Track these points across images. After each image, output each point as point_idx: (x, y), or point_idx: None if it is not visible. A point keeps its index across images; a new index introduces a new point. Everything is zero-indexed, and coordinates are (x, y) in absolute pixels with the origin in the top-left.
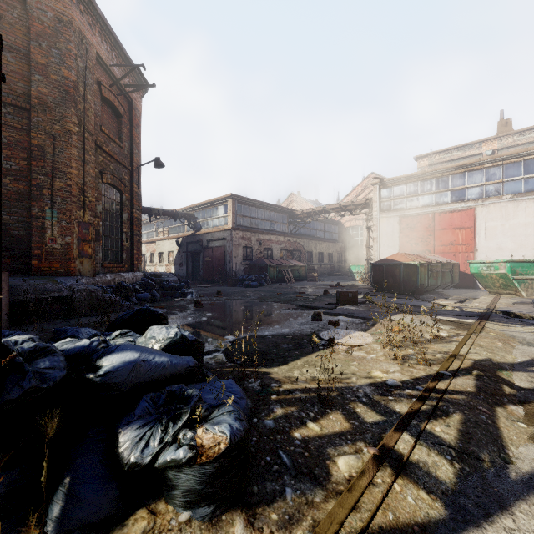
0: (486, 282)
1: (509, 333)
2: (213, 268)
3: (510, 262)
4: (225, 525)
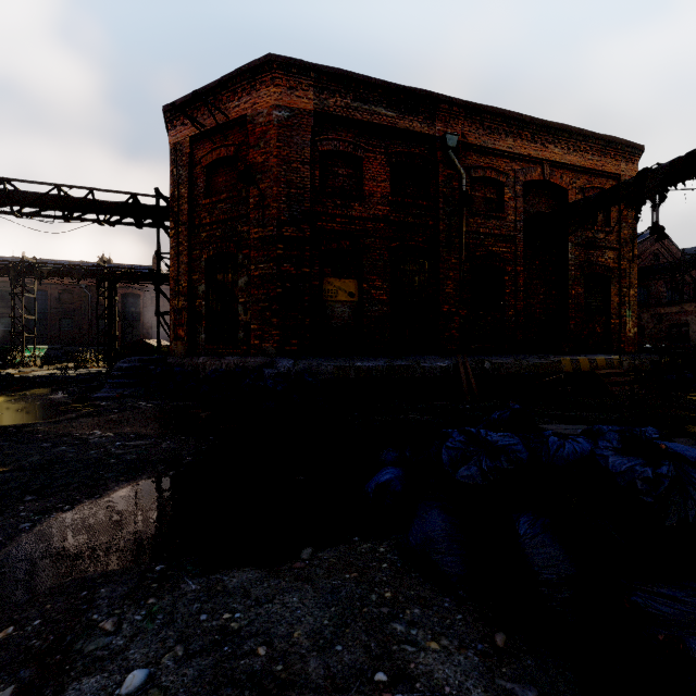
0: None
1: None
2: None
3: None
4: None
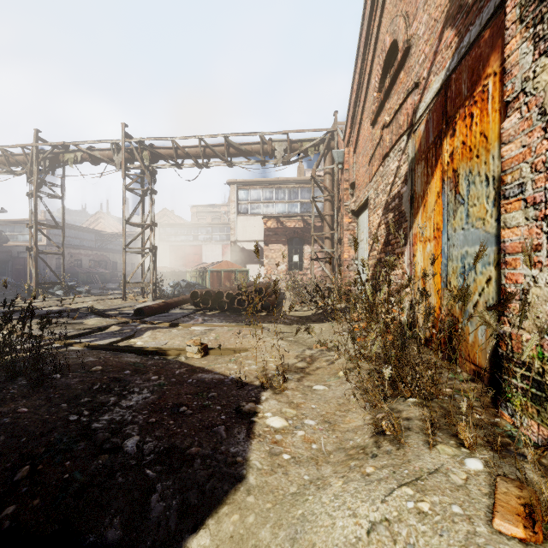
0: None
1: None
2: (25, 274)
3: None
4: (89, 295)
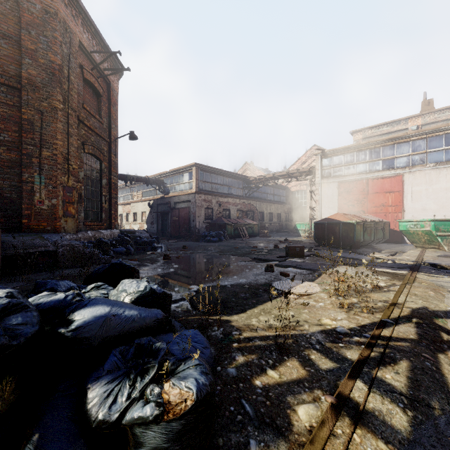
0: (413, 238)
1: (438, 283)
2: (179, 226)
3: (434, 221)
4: None
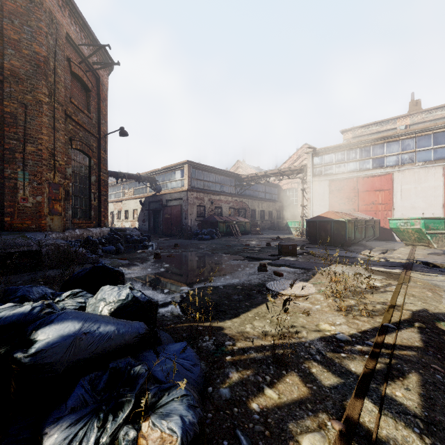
0: (403, 236)
1: (433, 282)
2: (171, 223)
3: (424, 219)
4: None
